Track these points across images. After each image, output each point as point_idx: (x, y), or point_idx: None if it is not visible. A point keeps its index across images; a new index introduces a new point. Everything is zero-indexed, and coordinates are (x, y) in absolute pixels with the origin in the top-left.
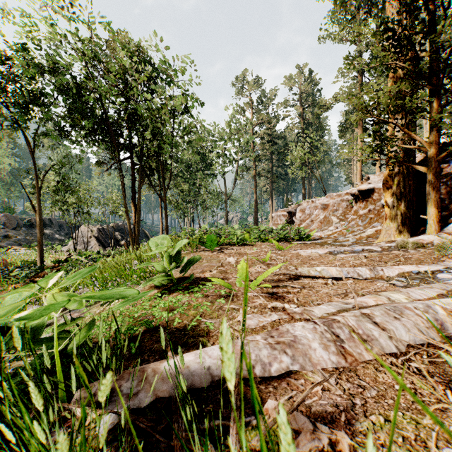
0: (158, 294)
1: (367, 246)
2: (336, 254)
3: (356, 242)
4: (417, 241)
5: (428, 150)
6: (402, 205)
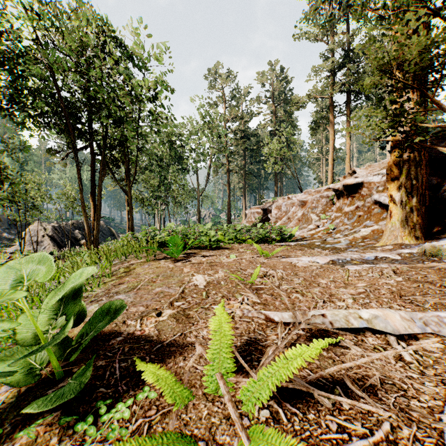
0: None
1: (379, 253)
2: (343, 265)
3: (351, 245)
4: None
5: None
6: (413, 200)
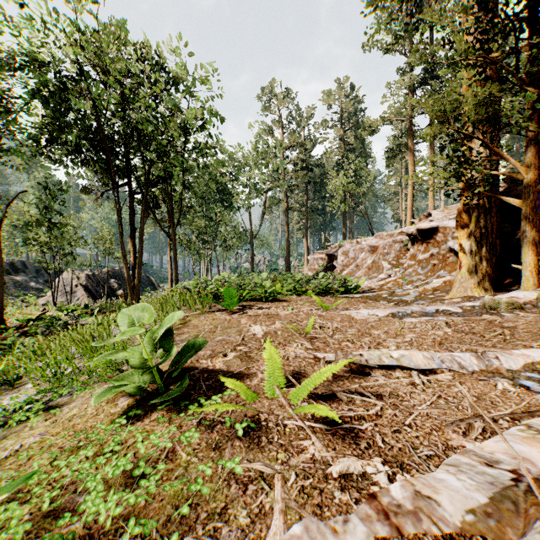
0: (121, 421)
1: (442, 306)
2: (402, 317)
3: (420, 297)
4: (513, 301)
5: (523, 177)
6: (482, 249)
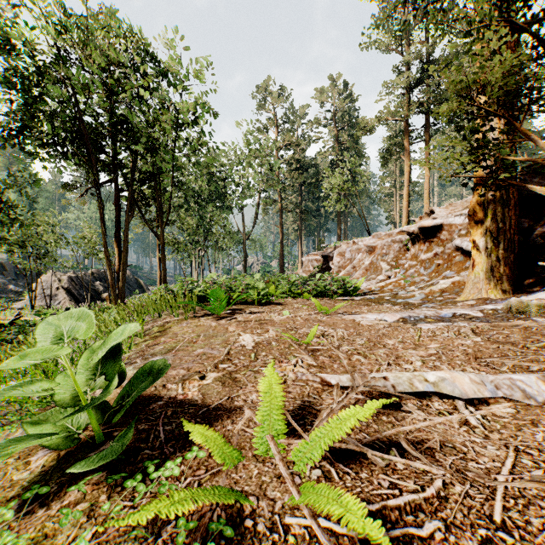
0: (5, 513)
1: (458, 309)
2: (415, 323)
3: (427, 299)
4: (544, 304)
5: None
6: (499, 246)
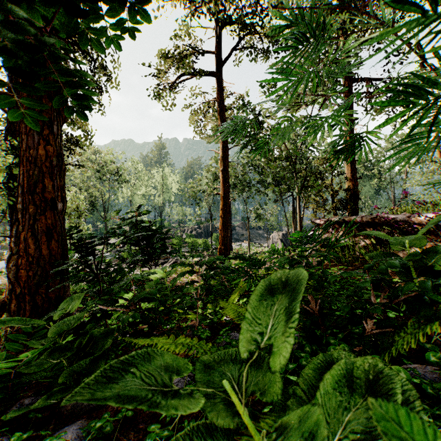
0: None
1: None
2: None
3: None
4: None
5: None
6: None
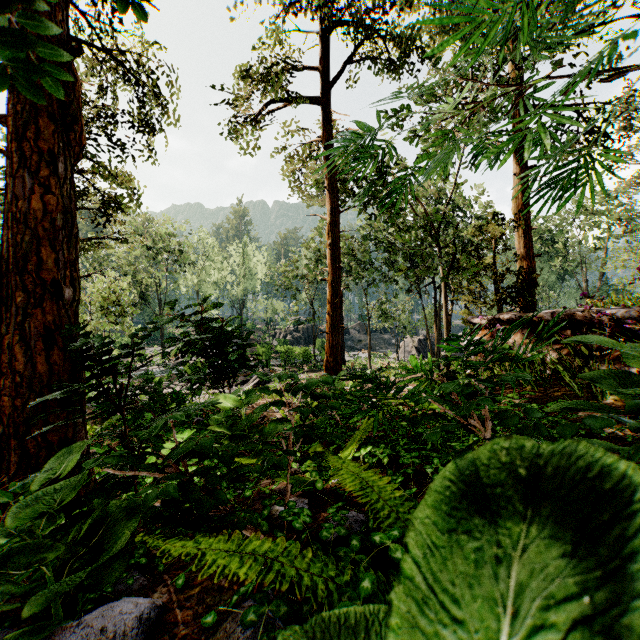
0: None
1: None
2: None
3: None
4: None
5: None
6: None
